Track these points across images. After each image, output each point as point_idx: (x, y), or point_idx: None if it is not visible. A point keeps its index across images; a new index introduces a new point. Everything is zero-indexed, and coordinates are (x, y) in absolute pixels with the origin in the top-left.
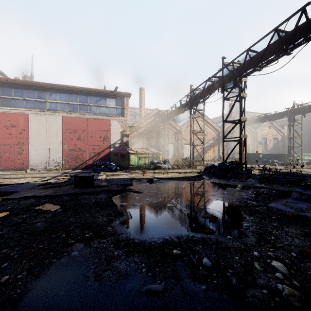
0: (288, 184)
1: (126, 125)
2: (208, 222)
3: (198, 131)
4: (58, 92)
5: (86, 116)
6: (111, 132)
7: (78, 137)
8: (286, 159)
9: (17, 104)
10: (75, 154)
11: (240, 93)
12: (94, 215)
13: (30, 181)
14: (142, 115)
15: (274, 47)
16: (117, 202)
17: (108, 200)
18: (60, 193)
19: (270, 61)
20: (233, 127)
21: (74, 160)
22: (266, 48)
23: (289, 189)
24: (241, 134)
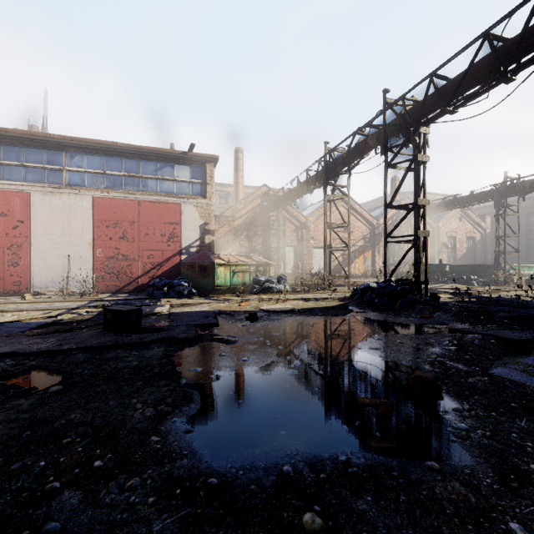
0: (514, 325)
1: (209, 213)
2: (375, 417)
3: (339, 224)
4: (85, 152)
5: (137, 197)
6: (183, 227)
7: (123, 234)
8: (492, 273)
9: (8, 173)
10: (117, 265)
11: (417, 155)
12: (128, 400)
13: (23, 317)
14: (239, 197)
15: (481, 68)
16: (184, 367)
17: (164, 361)
18: (69, 346)
19: (473, 95)
20: (405, 217)
21: (115, 276)
22: (466, 71)
23: (523, 336)
24: (419, 229)
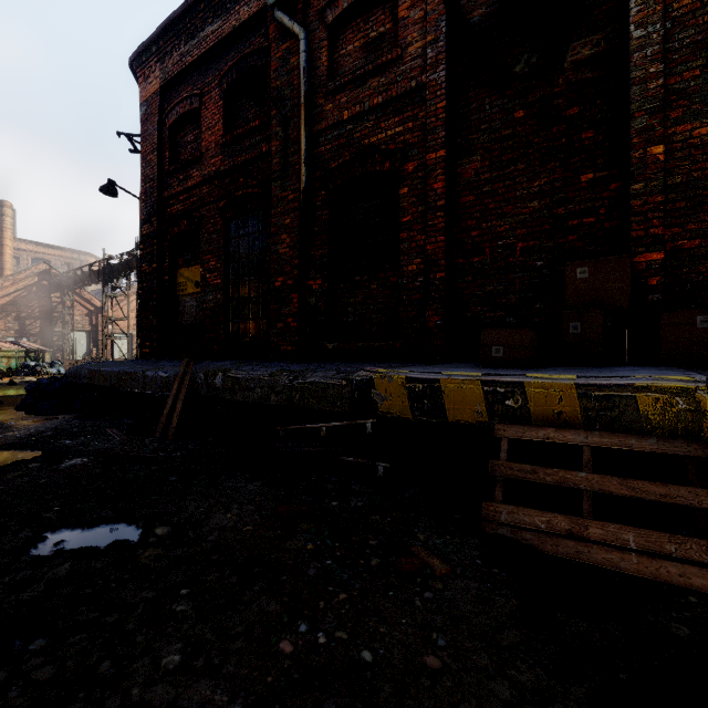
0: None
1: None
2: None
3: (118, 318)
4: None
5: None
6: None
7: None
8: None
9: None
10: None
11: None
12: None
13: None
14: (5, 264)
15: None
16: None
17: None
18: None
19: None
20: None
21: None
22: None
23: None
24: None
